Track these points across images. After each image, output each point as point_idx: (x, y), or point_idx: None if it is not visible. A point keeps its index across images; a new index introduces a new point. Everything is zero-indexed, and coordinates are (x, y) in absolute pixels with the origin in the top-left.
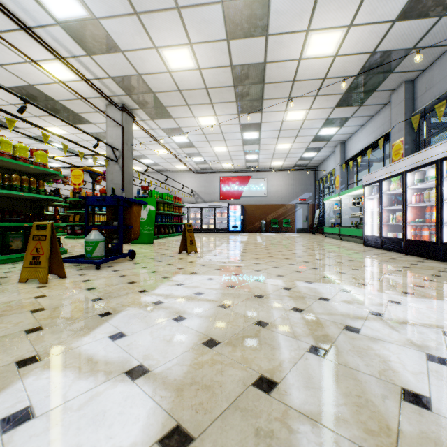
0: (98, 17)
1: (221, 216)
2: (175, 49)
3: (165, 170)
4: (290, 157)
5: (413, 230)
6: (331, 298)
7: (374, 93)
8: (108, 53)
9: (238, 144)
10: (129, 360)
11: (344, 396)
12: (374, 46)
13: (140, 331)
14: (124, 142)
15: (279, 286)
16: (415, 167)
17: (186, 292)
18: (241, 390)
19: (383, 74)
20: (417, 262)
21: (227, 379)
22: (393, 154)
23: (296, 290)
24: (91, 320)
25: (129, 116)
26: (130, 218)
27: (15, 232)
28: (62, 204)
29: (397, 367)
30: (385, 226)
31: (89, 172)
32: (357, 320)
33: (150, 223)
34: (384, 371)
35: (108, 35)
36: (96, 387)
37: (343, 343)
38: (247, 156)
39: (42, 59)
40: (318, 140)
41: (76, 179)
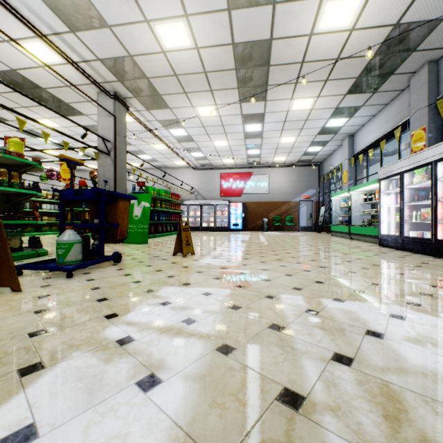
0: None
1: (221, 214)
2: (169, 22)
3: (164, 166)
4: (293, 152)
5: None
6: (384, 332)
7: (391, 77)
8: (94, 29)
9: (239, 137)
10: None
11: None
12: (398, 16)
13: (69, 421)
14: (117, 133)
15: (300, 306)
16: None
17: (171, 319)
18: None
19: (405, 53)
20: None
21: None
22: (413, 144)
23: (327, 316)
24: None
25: (122, 106)
26: (116, 215)
27: None
28: (57, 202)
29: None
30: (406, 224)
31: (66, 161)
32: None
33: (144, 220)
34: None
35: (92, 6)
36: None
37: None
38: (249, 151)
39: (21, 37)
40: (324, 132)
41: (66, 173)
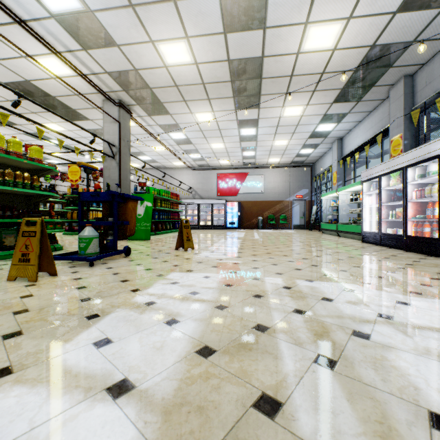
0: (93, 9)
1: (218, 213)
2: (172, 43)
3: (162, 166)
4: (287, 154)
5: (414, 227)
6: (334, 298)
7: (373, 88)
8: (104, 47)
9: (235, 140)
10: (113, 372)
11: (362, 422)
12: (373, 39)
13: (128, 336)
14: (121, 138)
15: (278, 284)
16: (416, 162)
17: (181, 292)
18: (239, 413)
19: (382, 68)
20: (419, 260)
21: (223, 398)
22: (392, 149)
23: (297, 290)
24: (77, 324)
25: (126, 113)
26: (126, 214)
27: (8, 229)
28: (60, 201)
29: (418, 383)
30: (384, 222)
31: (84, 167)
32: (366, 324)
33: (147, 219)
34: (404, 388)
35: (104, 29)
36: (70, 408)
37: (353, 352)
38: (244, 153)
39: (38, 54)
40: (315, 136)
41: (73, 175)
